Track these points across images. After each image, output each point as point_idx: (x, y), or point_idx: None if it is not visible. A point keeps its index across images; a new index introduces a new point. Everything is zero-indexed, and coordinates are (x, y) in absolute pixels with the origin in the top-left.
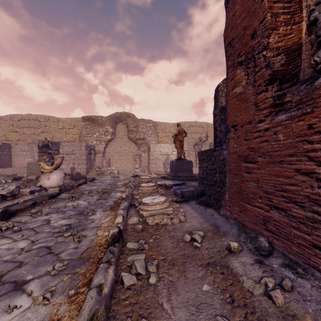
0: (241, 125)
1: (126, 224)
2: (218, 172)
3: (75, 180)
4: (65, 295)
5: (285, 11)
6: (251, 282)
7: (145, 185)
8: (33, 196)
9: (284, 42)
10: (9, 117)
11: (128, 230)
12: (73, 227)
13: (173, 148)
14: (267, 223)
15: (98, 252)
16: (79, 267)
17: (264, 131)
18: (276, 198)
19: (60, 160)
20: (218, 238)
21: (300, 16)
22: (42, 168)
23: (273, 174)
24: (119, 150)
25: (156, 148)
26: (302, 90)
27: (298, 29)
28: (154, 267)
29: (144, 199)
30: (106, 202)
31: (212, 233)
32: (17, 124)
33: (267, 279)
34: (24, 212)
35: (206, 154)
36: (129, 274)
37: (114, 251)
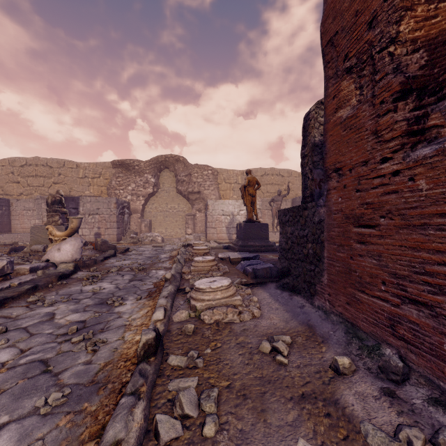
0: (350, 168)
1: (169, 322)
2: (311, 241)
3: (101, 252)
4: None
5: None
6: (381, 437)
7: (200, 259)
8: (35, 276)
9: (425, 31)
10: (8, 161)
11: (172, 333)
12: (88, 327)
13: (241, 206)
14: (396, 325)
15: (122, 371)
16: (89, 400)
17: (391, 175)
18: (414, 285)
19: (78, 222)
20: (315, 348)
21: None
22: (50, 234)
23: (407, 246)
24: (164, 209)
25: (217, 205)
26: None
27: None
28: (213, 403)
29: (197, 283)
30: (142, 285)
31: (304, 339)
32: (20, 172)
33: (411, 432)
34: (17, 302)
35: (291, 213)
36: (169, 417)
37: (146, 371)
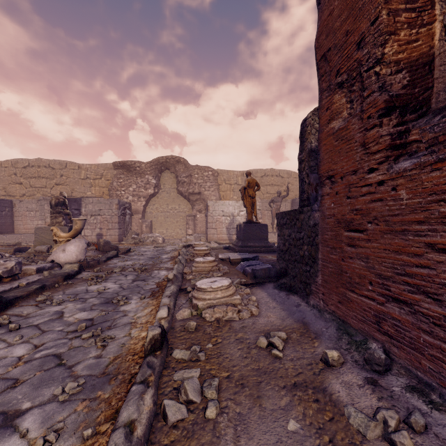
0: (341, 176)
1: (172, 319)
2: (307, 243)
3: (103, 252)
4: (78, 437)
5: (409, 7)
6: (361, 418)
7: (201, 260)
8: (42, 276)
9: (407, 53)
10: (11, 162)
11: (176, 330)
12: (96, 324)
13: (241, 207)
14: (382, 322)
15: (130, 364)
16: (102, 389)
17: (377, 185)
18: (396, 285)
19: (81, 224)
20: (308, 343)
21: (431, 14)
22: (55, 235)
23: (390, 250)
24: (164, 209)
25: (217, 206)
26: (438, 123)
27: (428, 34)
28: (214, 390)
29: (199, 283)
30: (145, 285)
31: (299, 335)
32: (22, 173)
33: (387, 413)
34: (26, 301)
35: (288, 216)
36: (175, 402)
37: (153, 363)
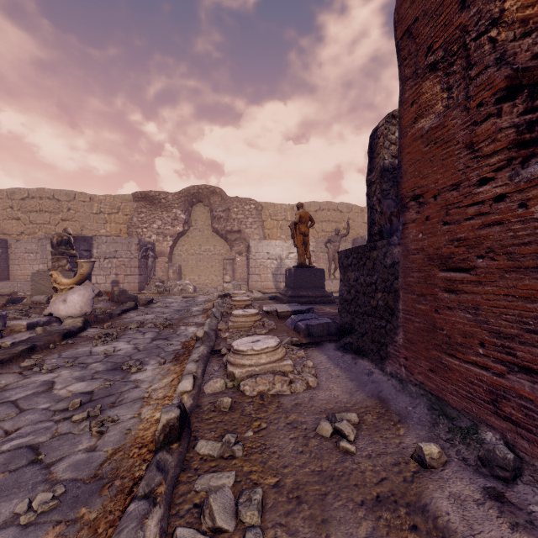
0: (434, 194)
1: (199, 394)
2: (382, 289)
3: (118, 304)
4: None
5: None
6: None
7: (241, 313)
8: (33, 333)
9: None
10: (6, 193)
11: (203, 409)
12: (95, 400)
13: (291, 248)
14: (500, 401)
15: (135, 462)
16: (88, 503)
17: (493, 201)
18: (526, 348)
19: (89, 267)
20: (390, 430)
21: None
22: (55, 282)
23: (516, 296)
24: (196, 251)
25: (261, 247)
26: None
27: None
28: (255, 511)
29: (236, 343)
30: (167, 345)
31: (375, 417)
32: (20, 206)
33: None
34: (8, 367)
35: (355, 255)
36: (194, 532)
37: (166, 463)
